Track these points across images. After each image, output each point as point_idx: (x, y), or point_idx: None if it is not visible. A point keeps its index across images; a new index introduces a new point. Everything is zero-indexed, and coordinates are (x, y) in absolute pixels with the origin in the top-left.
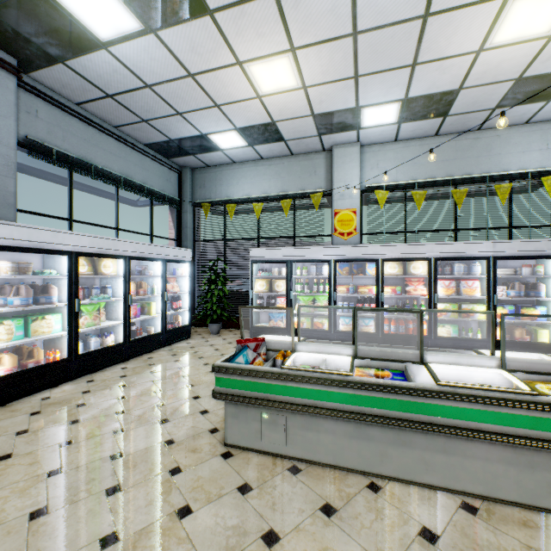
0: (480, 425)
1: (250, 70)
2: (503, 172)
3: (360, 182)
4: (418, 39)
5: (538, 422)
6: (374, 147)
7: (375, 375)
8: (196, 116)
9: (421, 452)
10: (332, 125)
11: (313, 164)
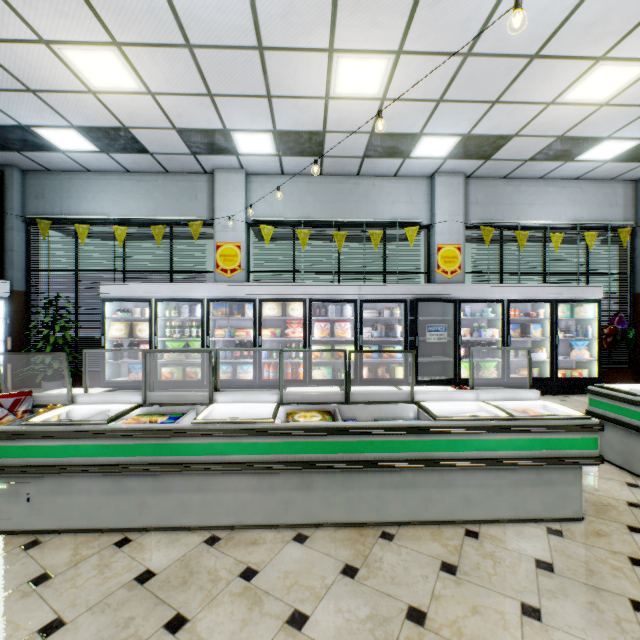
0: (227, 458)
1: (66, 54)
2: (377, 219)
3: (247, 214)
4: (263, 70)
5: (272, 446)
6: (261, 178)
7: (146, 421)
8: (2, 98)
9: (180, 495)
10: (205, 145)
11: (194, 187)
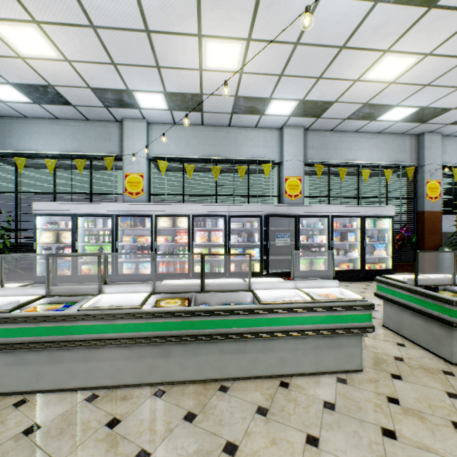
0: (104, 335)
1: None
2: (242, 158)
3: (148, 152)
4: (151, 47)
5: (139, 326)
6: (159, 126)
7: (44, 309)
8: None
9: (69, 364)
10: (114, 100)
11: (108, 132)
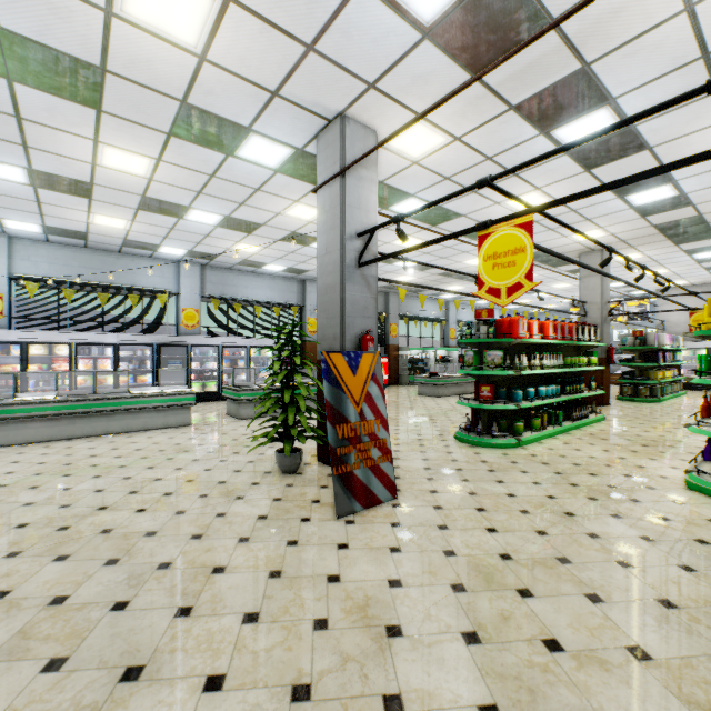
0: (32, 414)
1: None
2: (136, 286)
3: (9, 270)
4: (39, 207)
5: (56, 408)
6: (25, 241)
7: None
8: None
9: (5, 432)
10: None
11: None
